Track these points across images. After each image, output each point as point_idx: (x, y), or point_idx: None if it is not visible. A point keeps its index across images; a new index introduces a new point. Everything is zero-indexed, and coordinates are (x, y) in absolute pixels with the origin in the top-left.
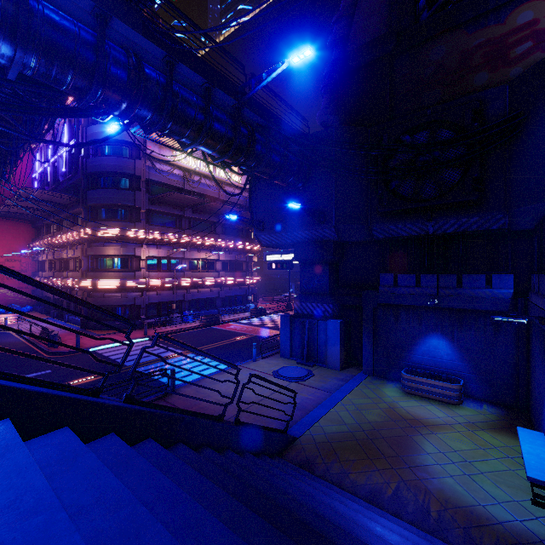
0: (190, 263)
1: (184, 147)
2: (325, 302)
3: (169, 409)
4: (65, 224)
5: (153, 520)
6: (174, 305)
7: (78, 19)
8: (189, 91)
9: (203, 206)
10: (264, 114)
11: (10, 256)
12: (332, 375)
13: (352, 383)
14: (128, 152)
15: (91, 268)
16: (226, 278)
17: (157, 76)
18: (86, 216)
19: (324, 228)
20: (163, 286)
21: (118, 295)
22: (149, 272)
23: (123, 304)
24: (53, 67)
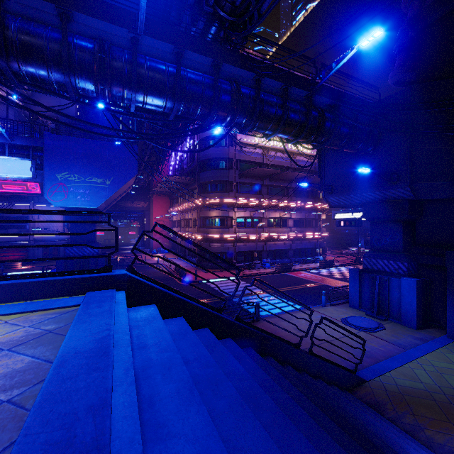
0: (267, 221)
1: (266, 137)
2: (398, 260)
3: (262, 330)
4: (187, 196)
5: (263, 392)
6: (255, 254)
7: (203, 71)
8: (271, 95)
9: (278, 175)
10: (333, 95)
11: (159, 218)
12: (406, 333)
13: (432, 345)
14: (224, 142)
15: (202, 226)
16: (296, 233)
17: (249, 92)
18: (199, 190)
19: (396, 188)
20: (248, 239)
21: (218, 245)
22: (238, 228)
23: (221, 251)
24: (191, 107)
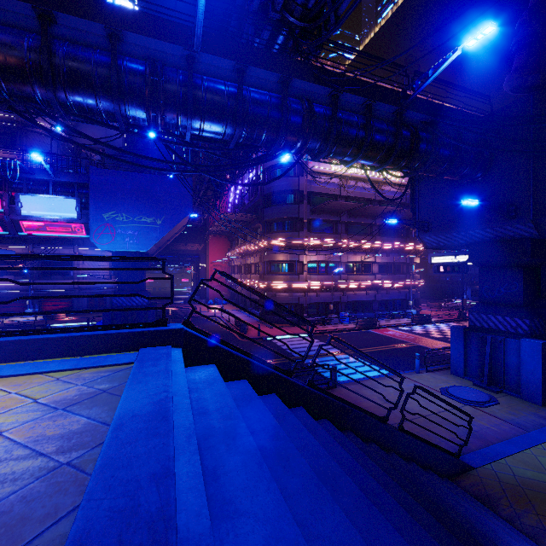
0: (346, 266)
1: (345, 165)
2: (517, 316)
3: (340, 399)
4: (249, 237)
5: (343, 473)
6: (331, 306)
7: (269, 89)
8: (351, 114)
9: (359, 210)
10: (429, 109)
11: (215, 263)
12: (528, 410)
13: None
14: (293, 172)
15: (266, 272)
16: (382, 281)
17: (324, 111)
18: (263, 230)
19: (514, 224)
20: (322, 288)
21: (286, 295)
22: (310, 275)
23: (289, 302)
24: (254, 132)
